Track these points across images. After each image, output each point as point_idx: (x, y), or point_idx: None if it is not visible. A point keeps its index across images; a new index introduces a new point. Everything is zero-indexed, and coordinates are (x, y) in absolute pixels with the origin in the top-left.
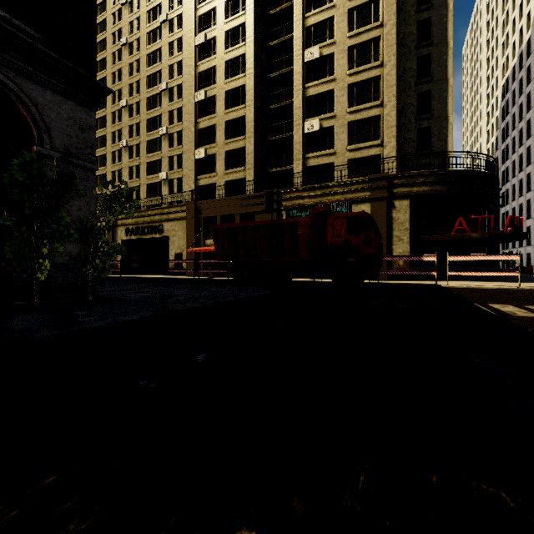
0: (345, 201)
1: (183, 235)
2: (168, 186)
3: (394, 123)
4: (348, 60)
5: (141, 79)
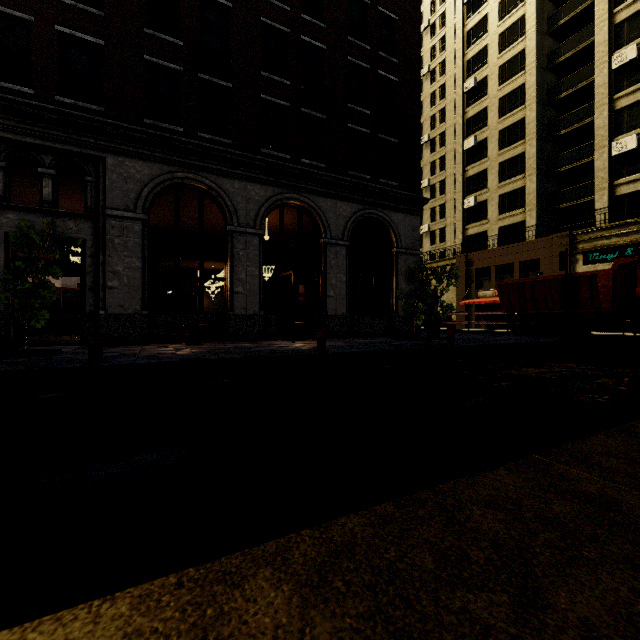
0: None
1: (453, 288)
2: (429, 238)
3: None
4: None
5: None
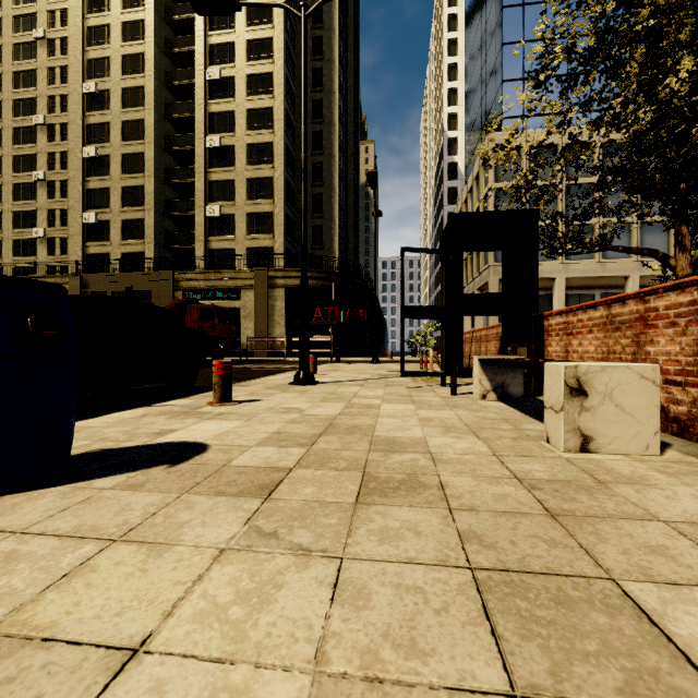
0: (235, 288)
1: None
2: (46, 246)
3: (282, 222)
4: (247, 156)
5: (4, 101)
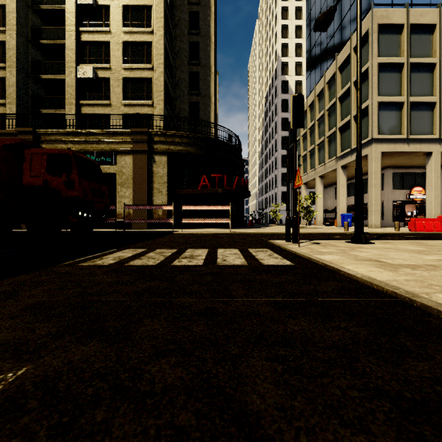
0: (109, 151)
1: None
2: None
3: (162, 88)
4: (123, 18)
5: None
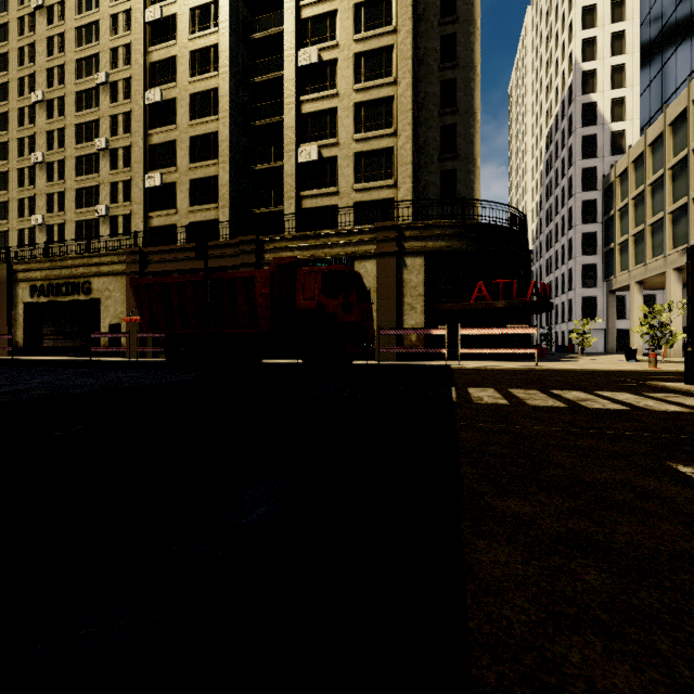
0: (345, 256)
1: (123, 298)
2: (109, 226)
3: (409, 159)
4: (354, 71)
5: (66, 64)
